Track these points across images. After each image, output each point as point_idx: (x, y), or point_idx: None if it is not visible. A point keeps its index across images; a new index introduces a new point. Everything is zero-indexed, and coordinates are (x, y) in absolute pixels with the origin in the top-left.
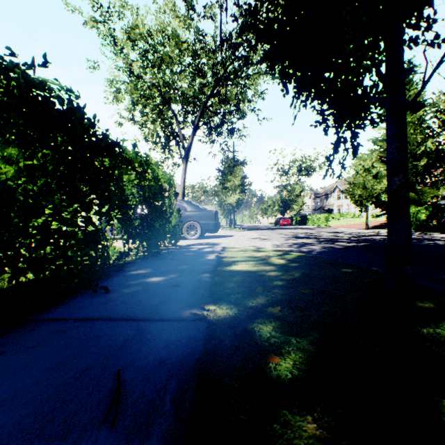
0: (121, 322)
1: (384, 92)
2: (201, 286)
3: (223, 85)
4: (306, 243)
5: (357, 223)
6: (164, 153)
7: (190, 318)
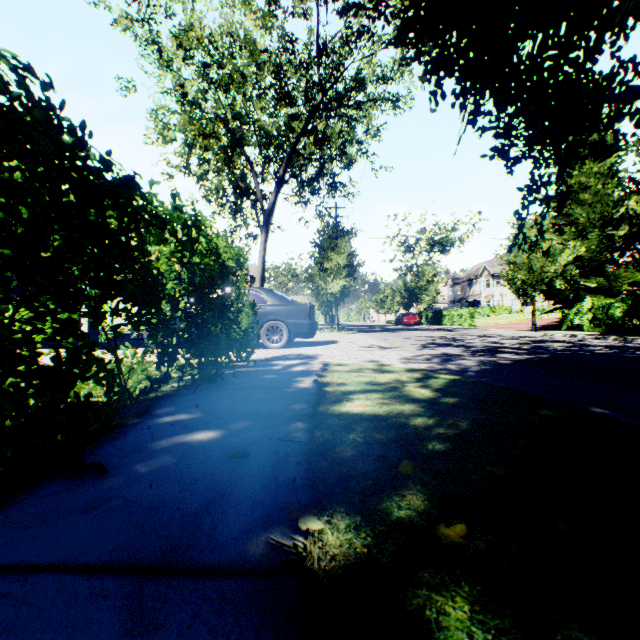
0: (99, 583)
1: (632, 87)
2: (289, 456)
3: (321, 118)
4: (451, 355)
5: (516, 322)
6: (234, 219)
7: (265, 565)
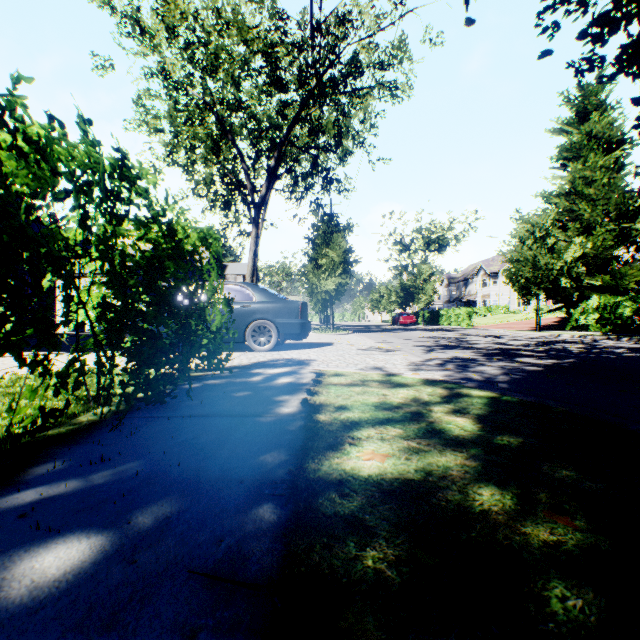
0: None
1: None
2: None
3: (315, 104)
4: (466, 360)
5: (515, 321)
6: (226, 215)
7: None
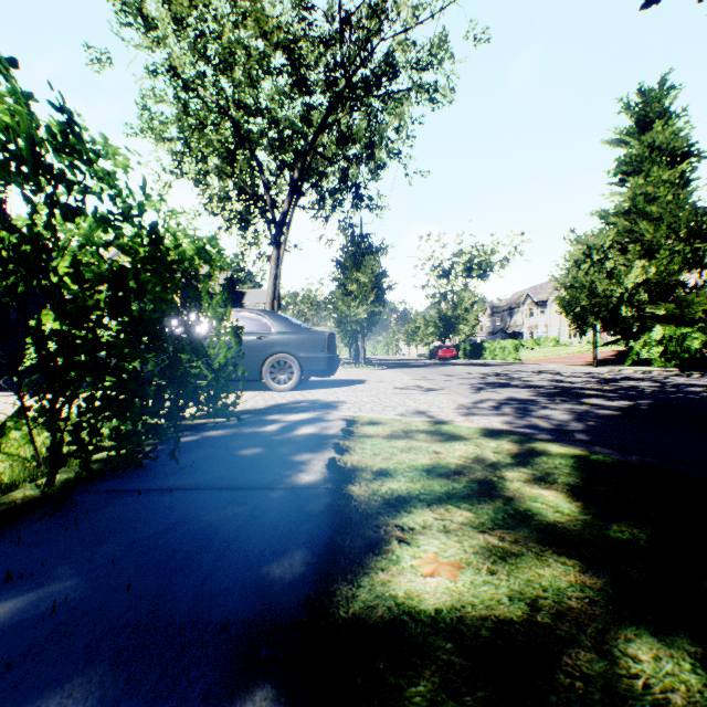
0: None
1: None
2: None
3: (345, 108)
4: (524, 401)
5: (567, 355)
6: (244, 236)
7: None
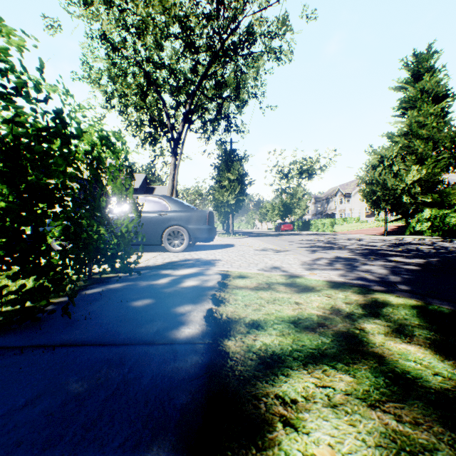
0: None
1: None
2: None
3: (220, 63)
4: (348, 259)
5: (365, 229)
6: (153, 150)
7: None
